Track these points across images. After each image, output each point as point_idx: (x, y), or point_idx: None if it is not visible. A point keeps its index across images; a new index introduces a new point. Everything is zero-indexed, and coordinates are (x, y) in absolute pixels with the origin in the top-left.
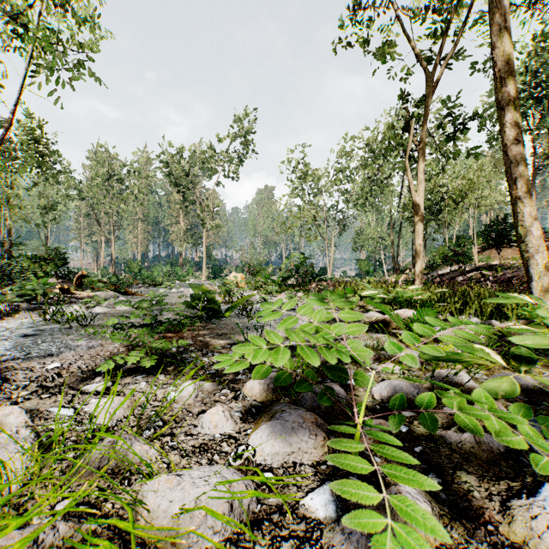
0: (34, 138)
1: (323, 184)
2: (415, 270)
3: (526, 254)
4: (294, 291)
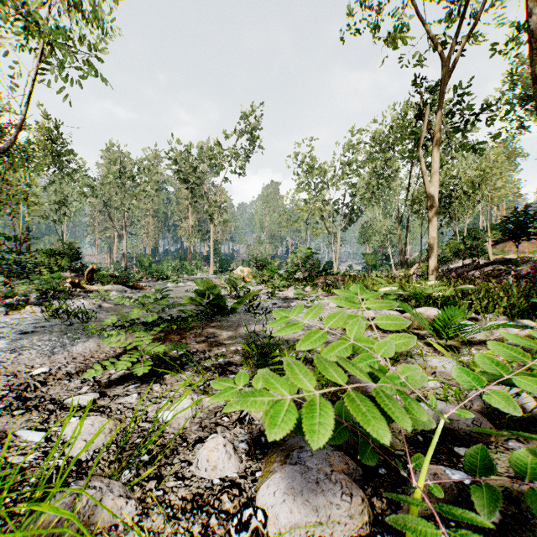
0: (50, 138)
1: (329, 179)
2: (429, 264)
3: None
4: (301, 285)
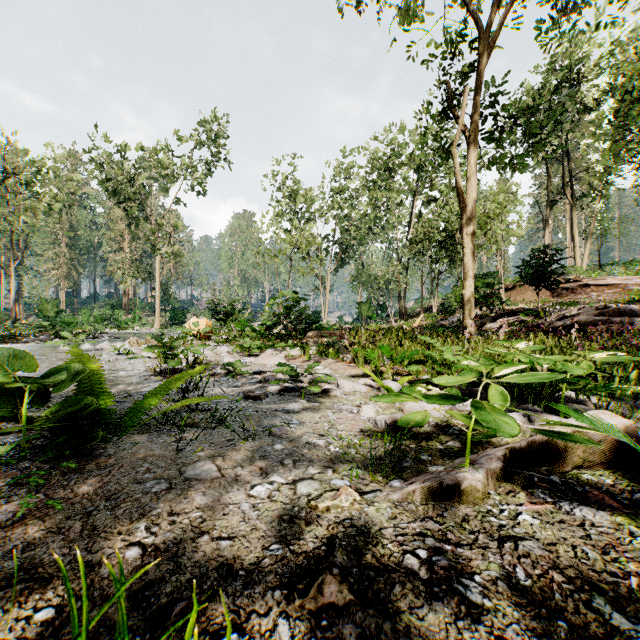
0: None
1: (317, 209)
2: (465, 314)
3: None
4: (286, 346)
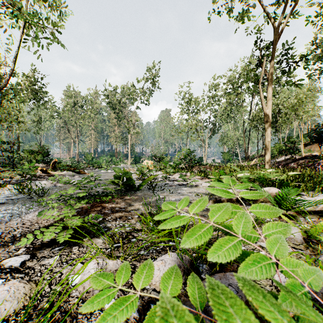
0: (31, 82)
1: (201, 106)
2: (265, 158)
3: None
4: (184, 172)
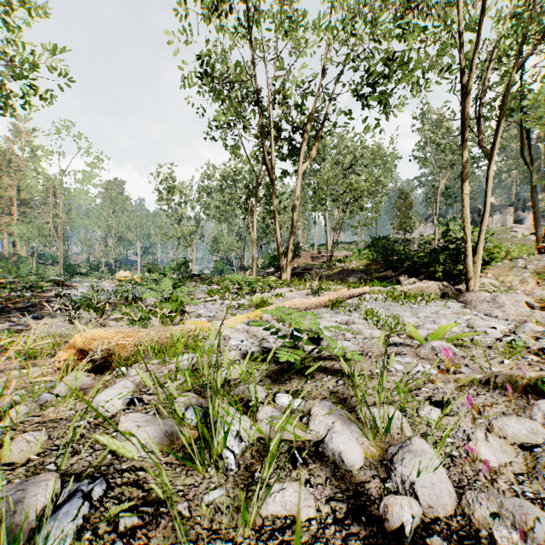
0: None
1: (186, 196)
2: (253, 270)
3: (281, 266)
4: (189, 281)
